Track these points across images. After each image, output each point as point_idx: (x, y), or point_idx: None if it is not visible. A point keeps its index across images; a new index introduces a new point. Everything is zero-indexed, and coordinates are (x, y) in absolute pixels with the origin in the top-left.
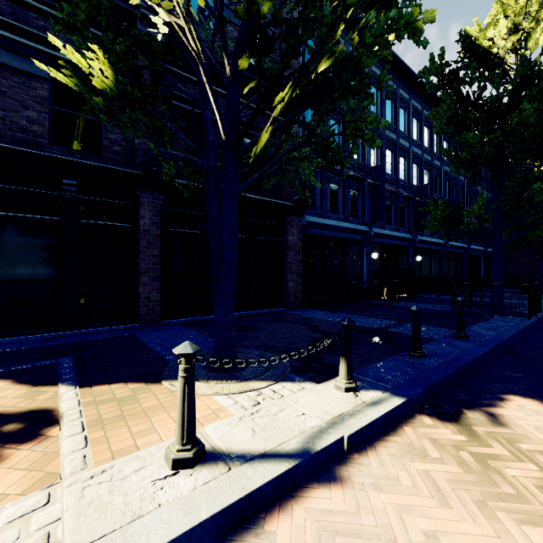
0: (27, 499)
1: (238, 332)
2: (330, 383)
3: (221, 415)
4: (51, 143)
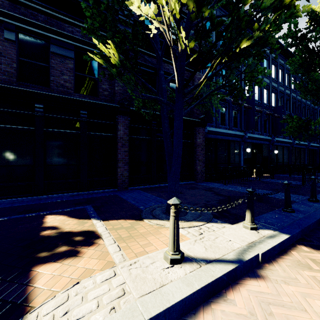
0: (104, 272)
1: None
2: (239, 225)
3: (183, 238)
4: (74, 92)
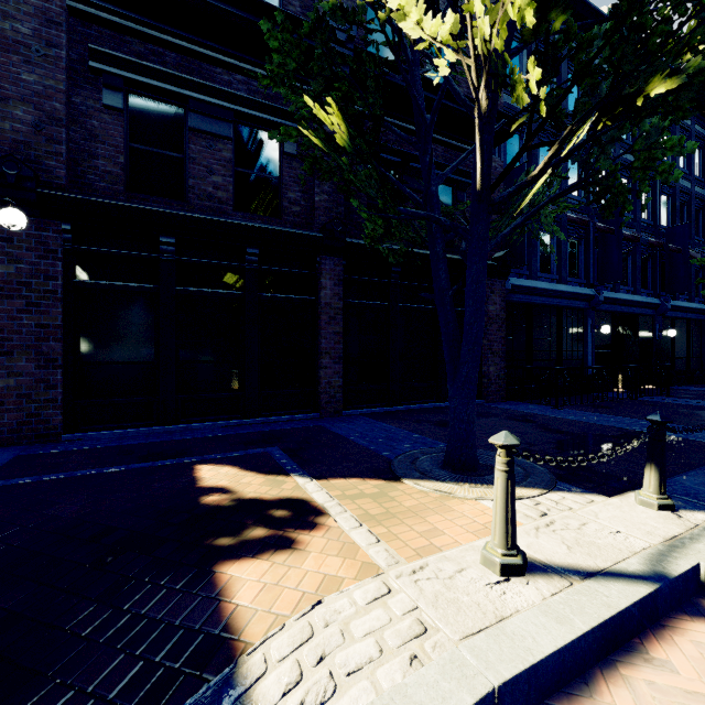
0: (365, 584)
1: (444, 428)
2: (626, 498)
3: None
4: (233, 209)
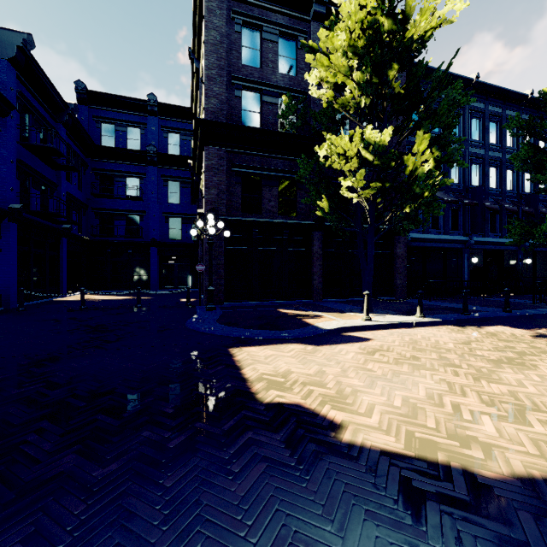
0: (335, 321)
1: None
2: (413, 316)
3: (372, 318)
4: (278, 215)
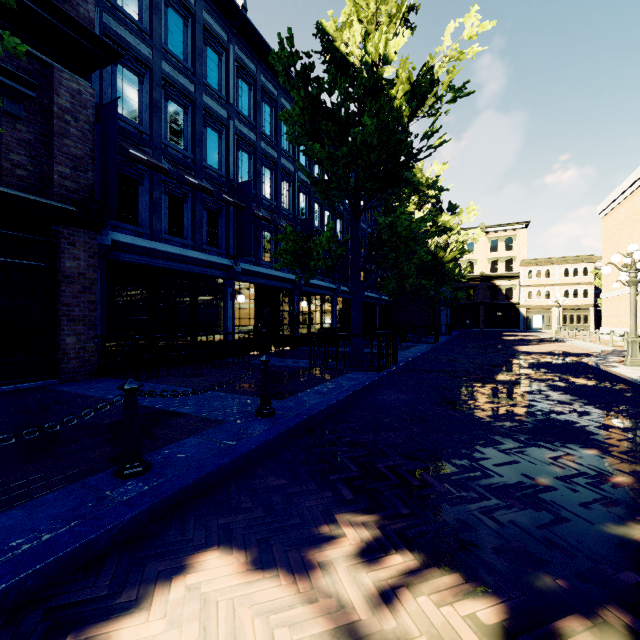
0: None
1: None
2: None
3: None
4: None
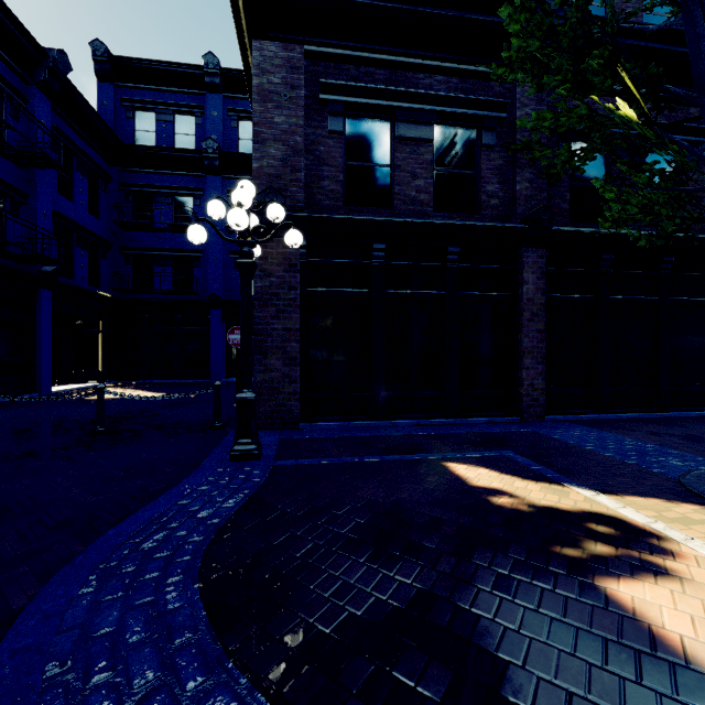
0: None
1: (703, 444)
2: None
3: None
4: (433, 210)
